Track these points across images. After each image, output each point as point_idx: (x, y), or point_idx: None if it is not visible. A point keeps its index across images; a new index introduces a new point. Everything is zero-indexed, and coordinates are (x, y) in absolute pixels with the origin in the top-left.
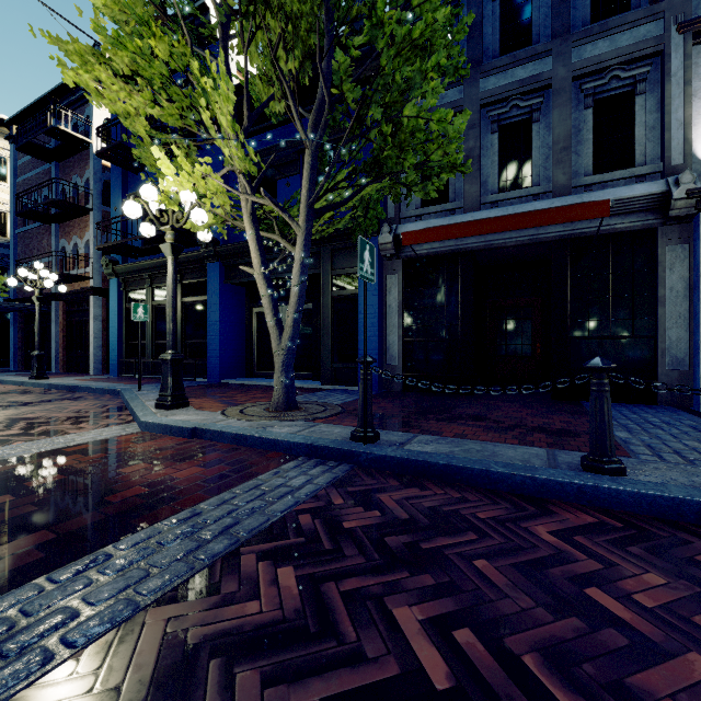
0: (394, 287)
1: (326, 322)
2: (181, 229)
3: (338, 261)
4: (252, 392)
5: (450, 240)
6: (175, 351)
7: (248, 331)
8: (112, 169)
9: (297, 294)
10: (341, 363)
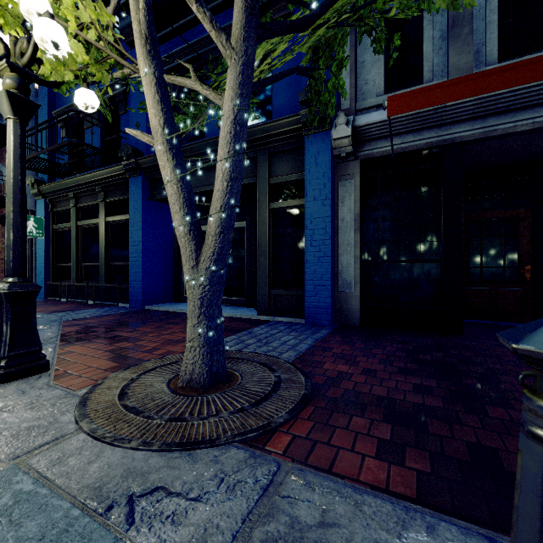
0: (349, 196)
1: (263, 240)
2: (31, 72)
3: (278, 166)
4: (171, 327)
5: (429, 129)
6: (20, 277)
7: (175, 252)
8: (39, 87)
9: (227, 174)
10: (281, 289)
